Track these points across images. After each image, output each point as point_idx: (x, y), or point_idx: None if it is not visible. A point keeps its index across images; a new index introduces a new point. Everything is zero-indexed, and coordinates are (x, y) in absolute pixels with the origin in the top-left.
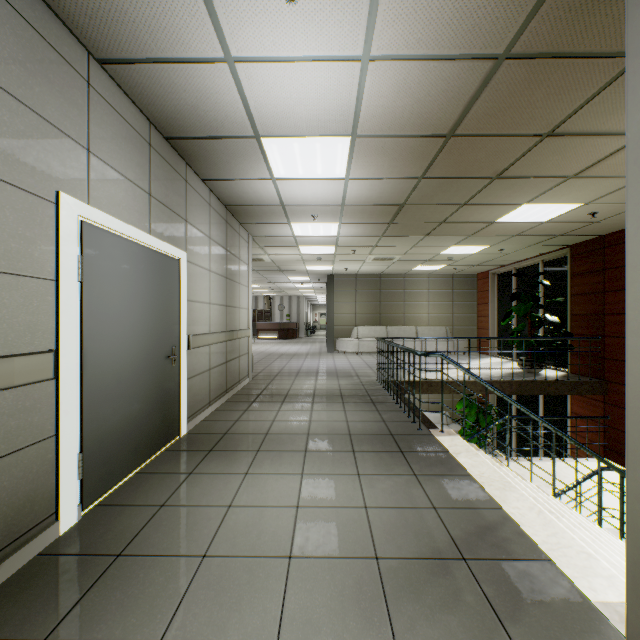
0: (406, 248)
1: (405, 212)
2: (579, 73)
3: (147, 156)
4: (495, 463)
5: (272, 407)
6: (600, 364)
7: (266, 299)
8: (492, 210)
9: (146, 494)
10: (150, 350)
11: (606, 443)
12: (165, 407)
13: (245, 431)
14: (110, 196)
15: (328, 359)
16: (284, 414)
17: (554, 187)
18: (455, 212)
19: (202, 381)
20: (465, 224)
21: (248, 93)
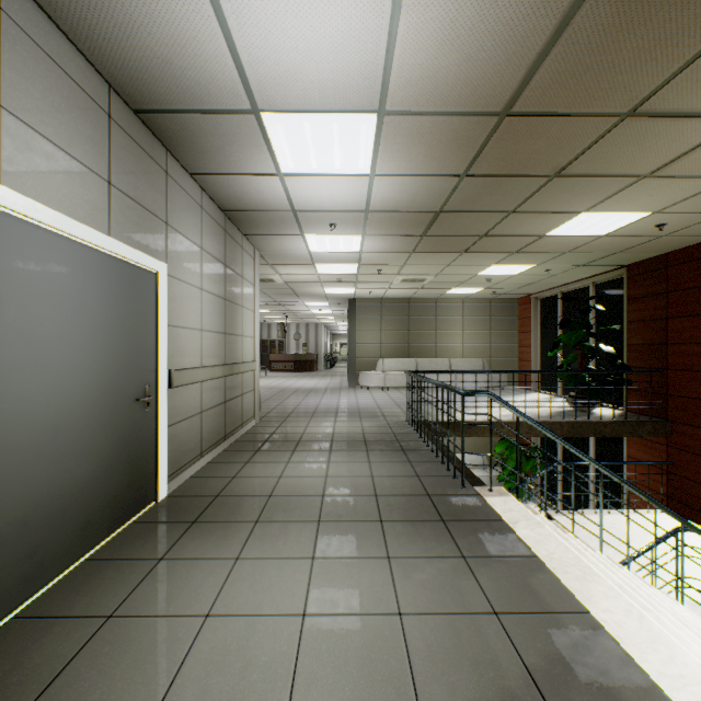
0: (440, 267)
1: (441, 221)
2: (687, 17)
3: (105, 130)
4: (560, 532)
5: (280, 458)
6: (662, 401)
7: (280, 327)
8: (544, 220)
9: (91, 596)
10: (109, 391)
11: (670, 493)
12: (134, 465)
13: (243, 492)
14: (40, 176)
15: (350, 395)
16: (294, 467)
17: (622, 190)
18: (500, 222)
19: (190, 427)
20: (510, 238)
21: (238, 40)
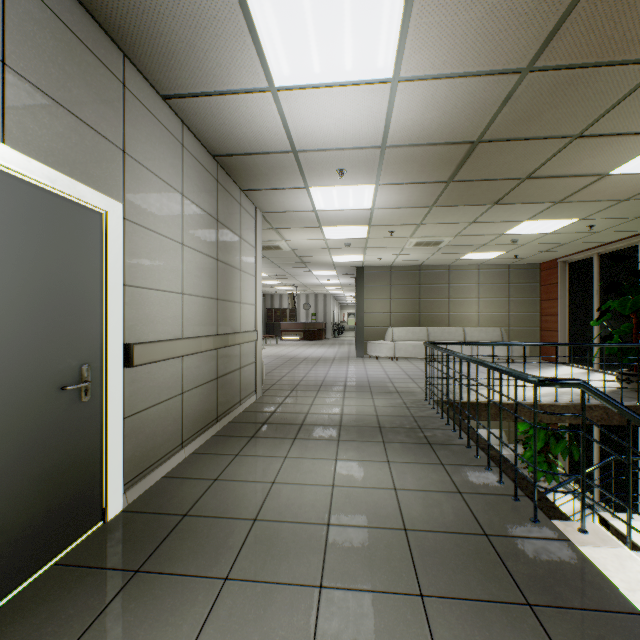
0: (460, 226)
1: (476, 158)
2: None
3: None
4: None
5: (277, 449)
6: None
7: (290, 297)
8: (618, 148)
9: None
10: None
11: None
12: (57, 482)
13: (220, 510)
14: None
15: (358, 366)
16: (292, 467)
17: None
18: (555, 155)
19: (165, 414)
20: (560, 180)
21: None
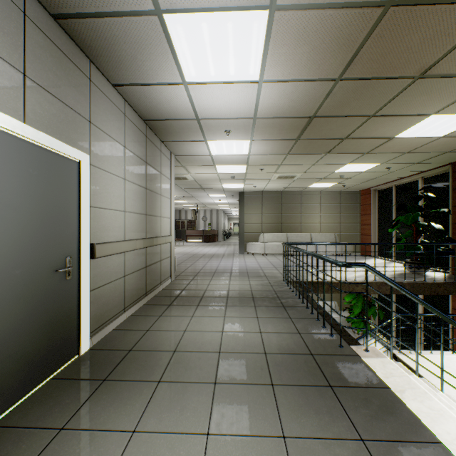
0: (307, 166)
1: (313, 126)
2: None
3: (18, 25)
4: (441, 398)
5: (186, 312)
6: None
7: (192, 212)
8: (397, 123)
9: None
10: (23, 264)
11: None
12: (53, 328)
13: (152, 346)
14: None
15: (240, 259)
16: (197, 321)
17: None
18: (361, 126)
19: (114, 289)
20: (366, 140)
21: None
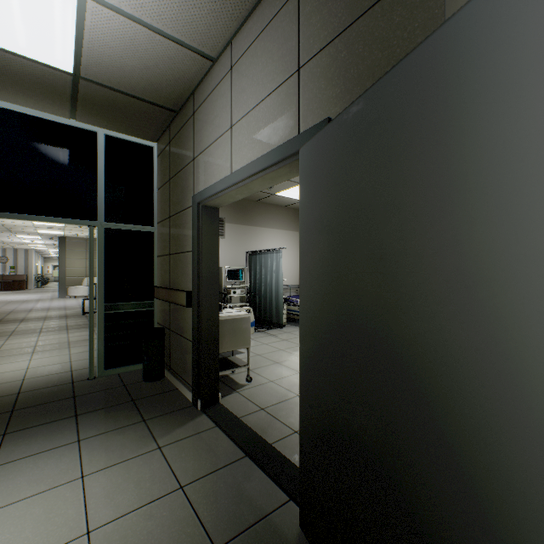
0: None
1: None
2: None
3: None
4: None
5: (14, 324)
6: None
7: None
8: None
9: None
10: None
11: None
12: None
13: None
14: None
15: (60, 302)
16: (24, 325)
17: None
18: None
19: None
20: None
21: None
